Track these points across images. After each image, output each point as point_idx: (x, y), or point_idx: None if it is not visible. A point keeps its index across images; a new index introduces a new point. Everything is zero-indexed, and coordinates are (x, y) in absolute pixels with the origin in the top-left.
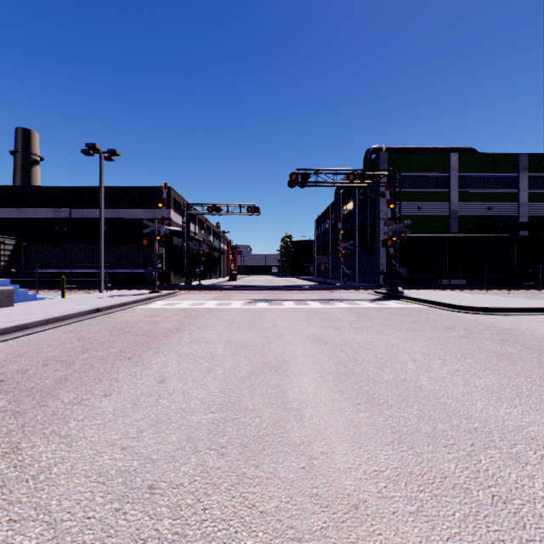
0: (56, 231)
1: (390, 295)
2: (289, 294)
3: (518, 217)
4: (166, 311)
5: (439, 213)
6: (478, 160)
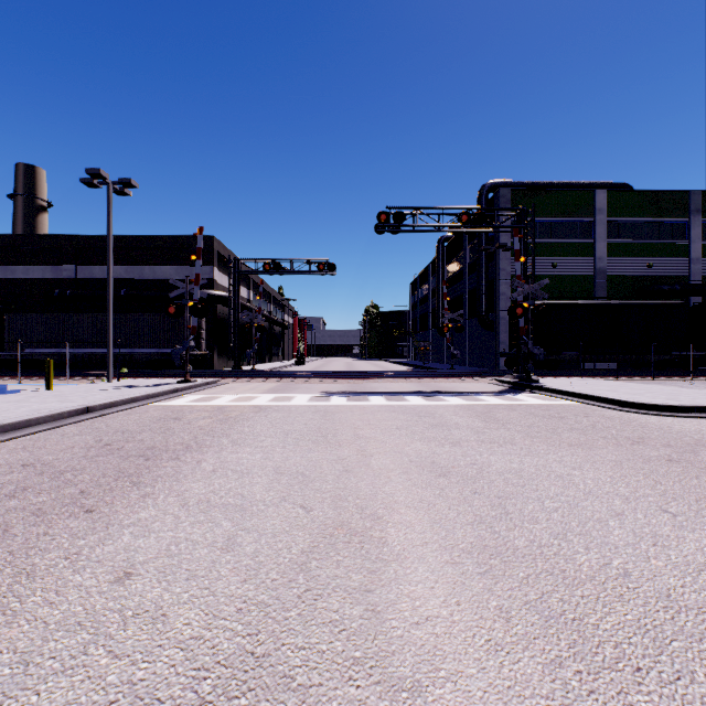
0: (55, 297)
1: (520, 385)
2: (376, 384)
3: (688, 277)
4: (193, 411)
5: (580, 273)
6: (635, 199)
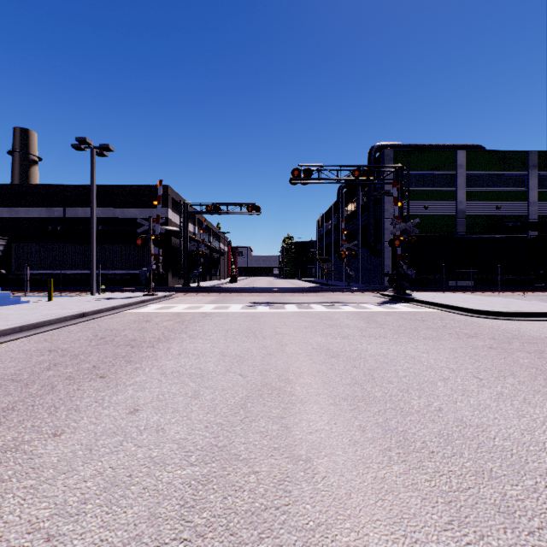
0: (49, 231)
1: (398, 298)
2: (291, 297)
3: (527, 216)
4: (158, 316)
5: (445, 213)
6: (487, 157)
